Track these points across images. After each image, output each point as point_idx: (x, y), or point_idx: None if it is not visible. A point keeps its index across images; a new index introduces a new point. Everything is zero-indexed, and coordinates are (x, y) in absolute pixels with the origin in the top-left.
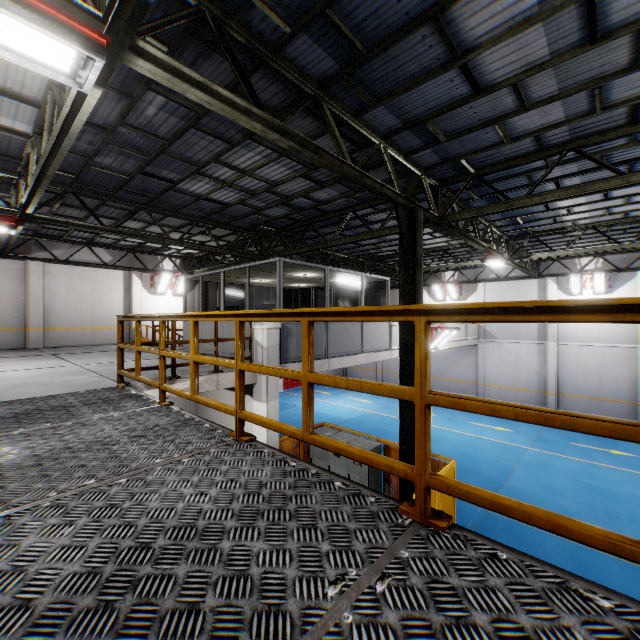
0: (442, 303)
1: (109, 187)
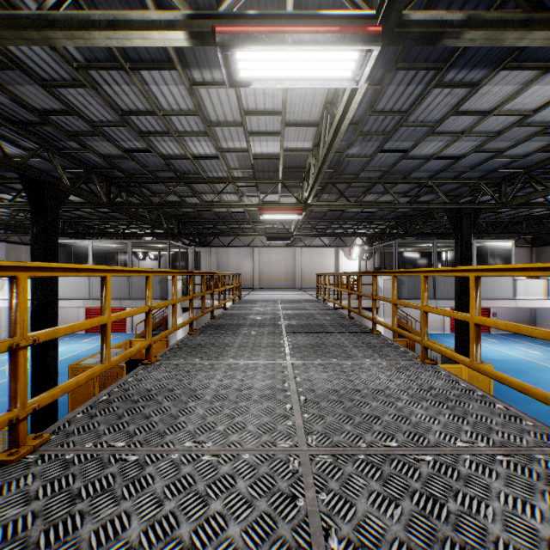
0: None
1: (320, 216)
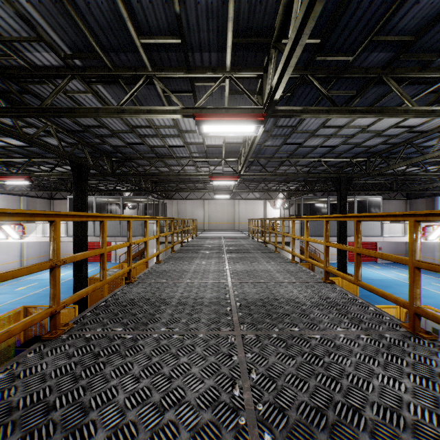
0: None
1: (251, 179)
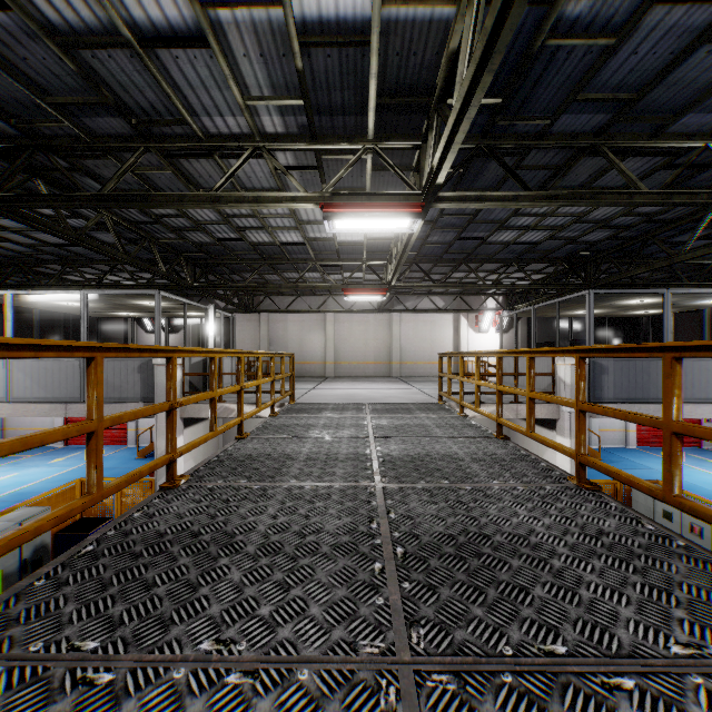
0: None
1: (438, 254)
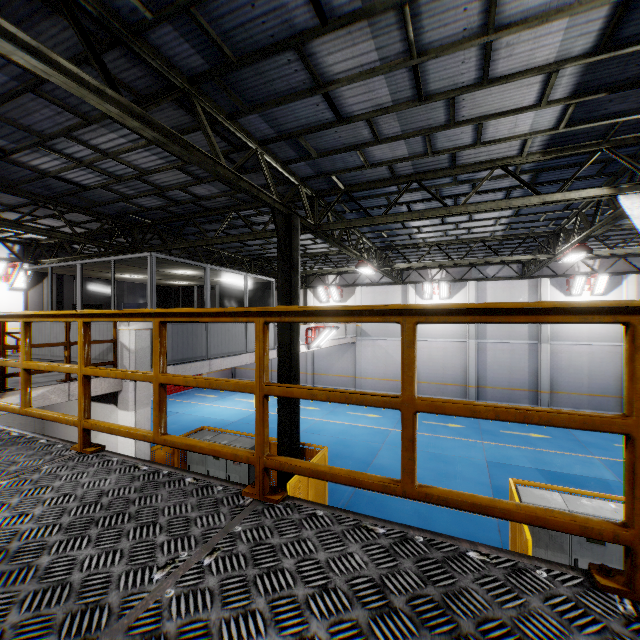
0: (326, 304)
1: None
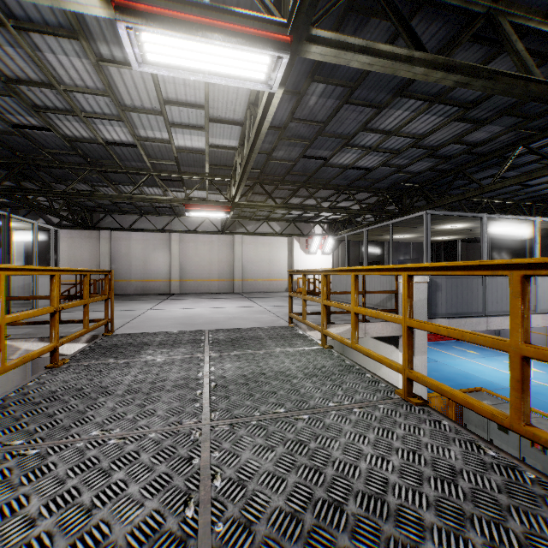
0: None
1: (280, 174)
